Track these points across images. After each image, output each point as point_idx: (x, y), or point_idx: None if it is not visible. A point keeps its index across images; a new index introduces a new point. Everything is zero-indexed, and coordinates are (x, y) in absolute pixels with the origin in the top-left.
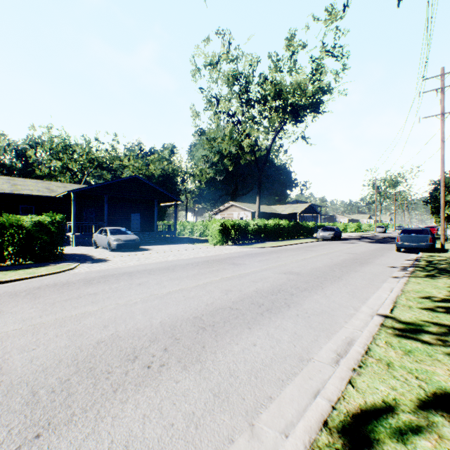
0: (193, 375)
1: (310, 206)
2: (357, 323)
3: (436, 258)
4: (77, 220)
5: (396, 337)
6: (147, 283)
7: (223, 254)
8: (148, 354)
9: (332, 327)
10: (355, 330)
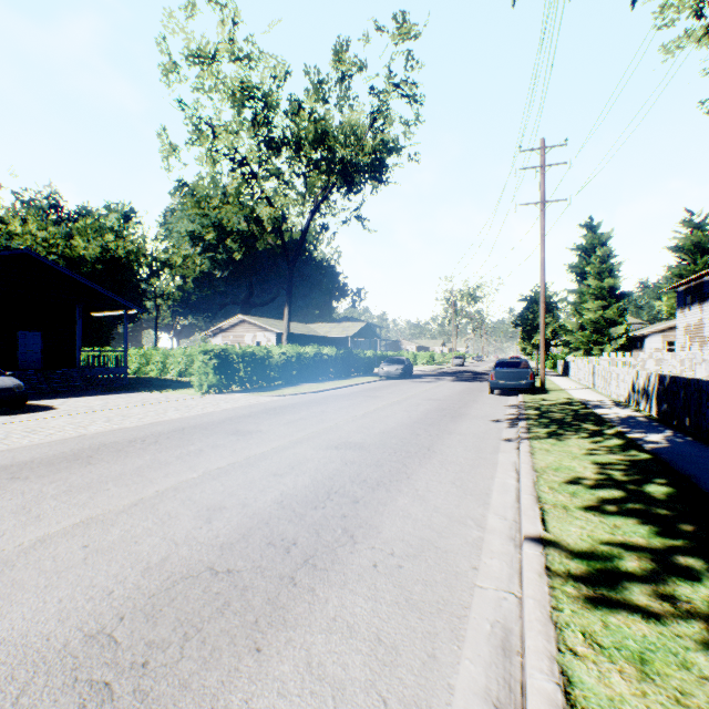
0: None
1: (367, 326)
2: (497, 568)
3: (543, 402)
4: None
5: (593, 611)
6: None
7: (219, 411)
8: None
9: (455, 592)
10: (501, 594)
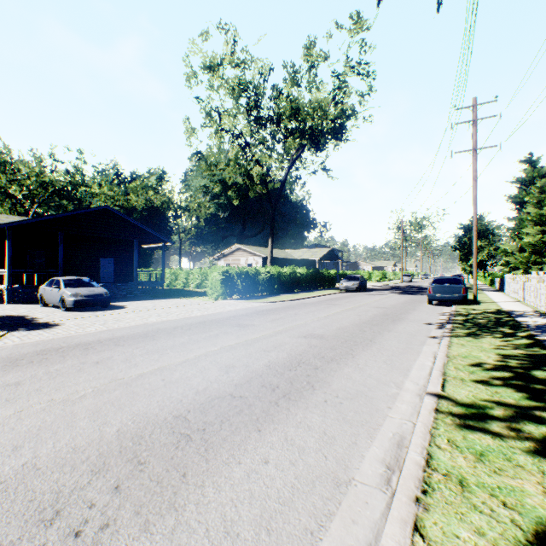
0: (158, 542)
1: (331, 251)
2: (404, 409)
3: (472, 311)
4: (17, 266)
5: (459, 431)
6: (109, 361)
7: (225, 311)
8: (82, 502)
9: (374, 418)
10: (403, 421)
